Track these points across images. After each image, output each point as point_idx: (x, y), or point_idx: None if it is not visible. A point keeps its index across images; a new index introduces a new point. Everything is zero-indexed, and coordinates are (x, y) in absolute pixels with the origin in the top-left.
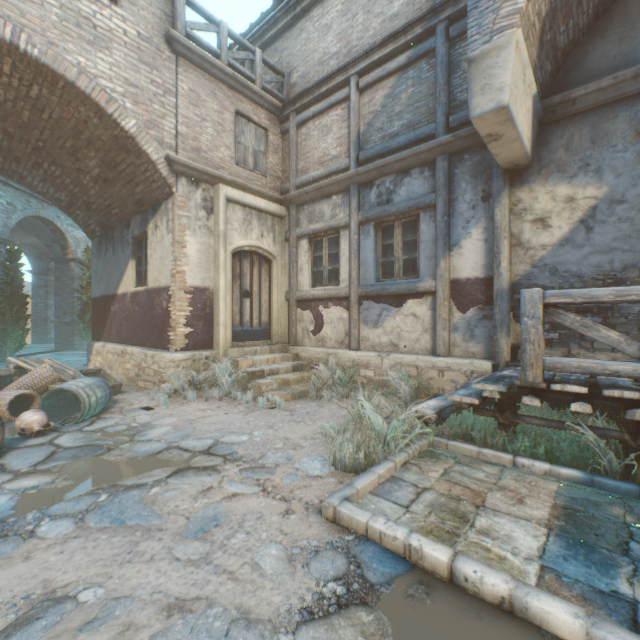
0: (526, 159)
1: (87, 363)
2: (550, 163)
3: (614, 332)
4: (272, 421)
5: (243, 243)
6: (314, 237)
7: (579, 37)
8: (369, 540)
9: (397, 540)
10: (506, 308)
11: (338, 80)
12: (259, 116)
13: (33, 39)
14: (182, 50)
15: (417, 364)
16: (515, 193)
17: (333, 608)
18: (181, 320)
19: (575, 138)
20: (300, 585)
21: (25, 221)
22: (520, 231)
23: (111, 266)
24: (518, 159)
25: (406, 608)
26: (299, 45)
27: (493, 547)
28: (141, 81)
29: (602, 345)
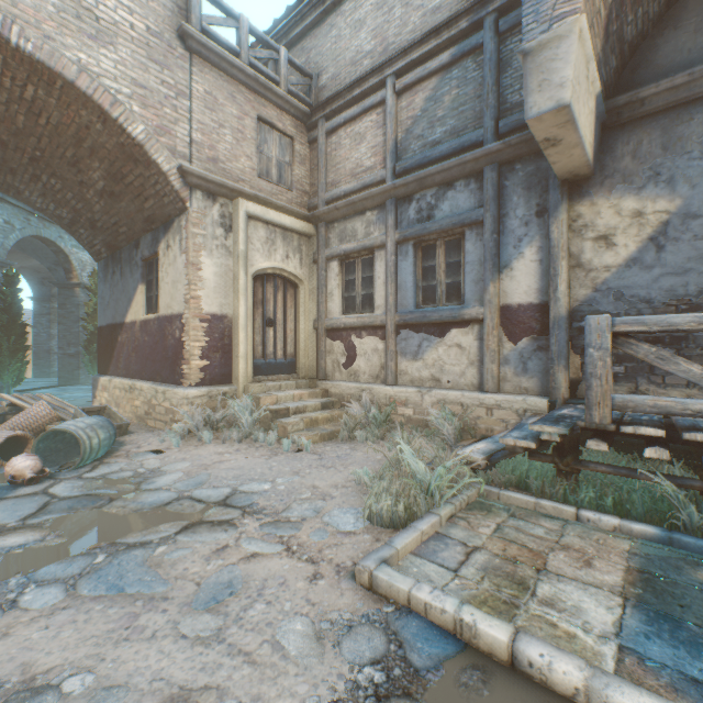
0: (587, 168)
1: (92, 400)
2: (615, 173)
3: (696, 365)
4: (298, 466)
5: (266, 265)
6: (346, 258)
7: (648, 28)
8: (412, 612)
9: (446, 614)
10: (564, 338)
11: (373, 82)
12: (284, 123)
13: (26, 32)
14: (197, 47)
15: (462, 401)
16: (574, 207)
17: (370, 701)
18: (196, 351)
19: (644, 144)
20: (330, 670)
21: (24, 242)
22: (580, 250)
23: (118, 291)
24: (578, 168)
25: (459, 701)
26: (329, 43)
27: (560, 622)
28: (150, 81)
29: (675, 380)
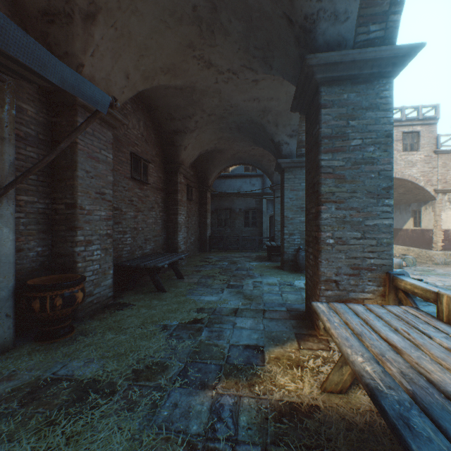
0: None
1: None
2: None
3: None
4: None
5: None
6: None
7: None
8: None
9: None
10: None
11: None
12: None
13: (398, 174)
14: (439, 152)
15: None
16: None
17: None
18: (438, 241)
19: None
20: None
21: None
22: None
23: (397, 218)
24: None
25: None
26: None
27: None
28: (424, 169)
29: None
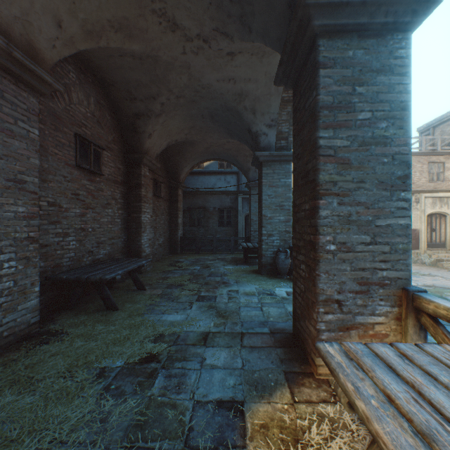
0: None
1: None
2: None
3: None
4: (448, 273)
5: (431, 211)
6: None
7: None
8: None
9: None
10: None
11: None
12: (439, 159)
13: None
14: None
15: None
16: None
17: None
18: None
19: None
20: None
21: None
22: None
23: None
24: None
25: None
26: None
27: None
28: None
29: None
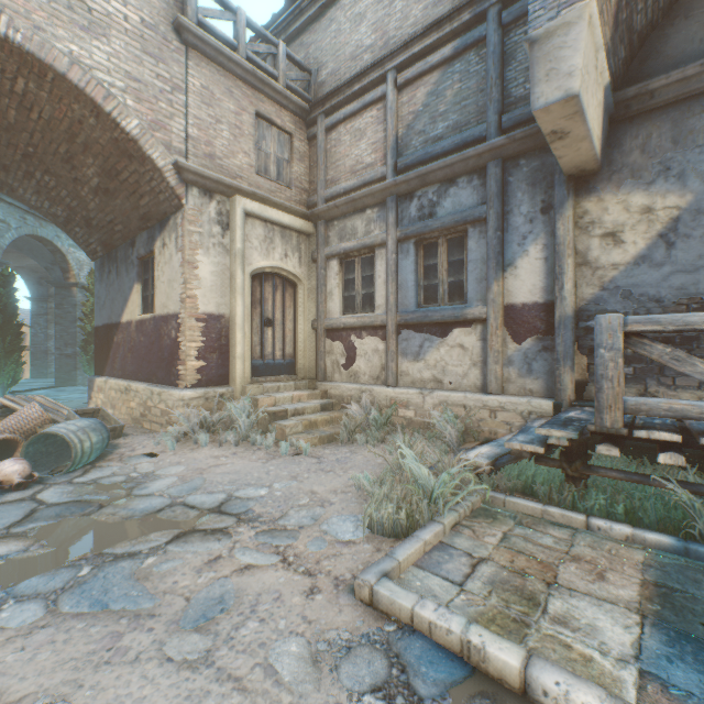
0: (595, 163)
1: (88, 401)
2: (623, 168)
3: None
4: (296, 470)
5: (264, 264)
6: (345, 257)
7: (658, 18)
8: (415, 632)
9: (452, 634)
10: (570, 338)
11: (373, 76)
12: (283, 119)
13: (15, 22)
14: (193, 40)
15: (465, 403)
16: (581, 203)
17: None
18: (192, 352)
19: (653, 138)
20: (327, 699)
21: (21, 241)
22: (587, 248)
23: (114, 291)
24: (585, 163)
25: None
26: (328, 38)
27: (574, 643)
28: (145, 75)
29: (686, 382)
